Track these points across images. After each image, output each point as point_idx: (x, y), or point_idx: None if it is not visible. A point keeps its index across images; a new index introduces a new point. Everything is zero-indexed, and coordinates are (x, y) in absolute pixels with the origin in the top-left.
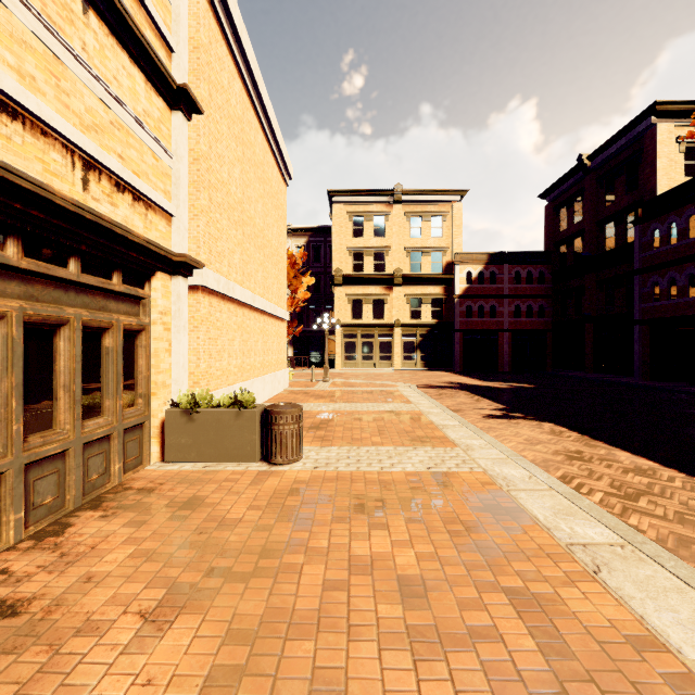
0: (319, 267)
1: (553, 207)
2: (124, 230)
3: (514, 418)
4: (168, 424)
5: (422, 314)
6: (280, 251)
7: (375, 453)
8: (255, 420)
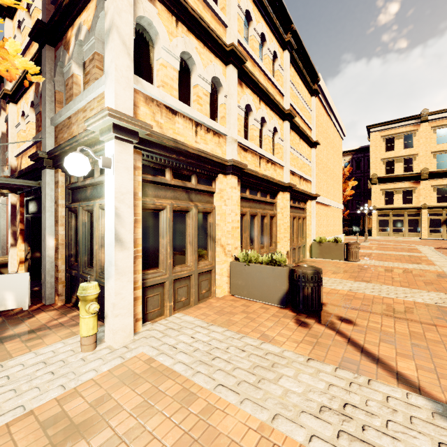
0: (360, 173)
1: None
2: (306, 192)
3: None
4: (313, 246)
5: None
6: (339, 175)
7: (391, 263)
8: (342, 247)
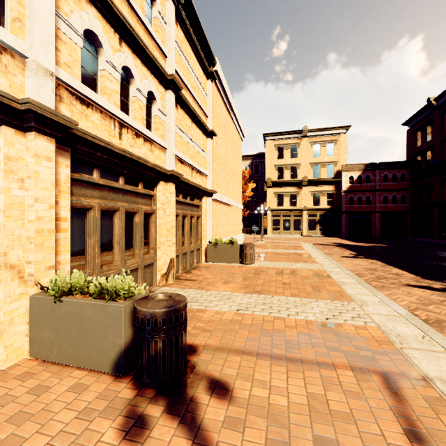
0: (258, 177)
1: (412, 131)
2: (200, 186)
3: (356, 257)
4: (208, 249)
5: (321, 202)
6: (239, 175)
7: (282, 263)
8: (238, 248)
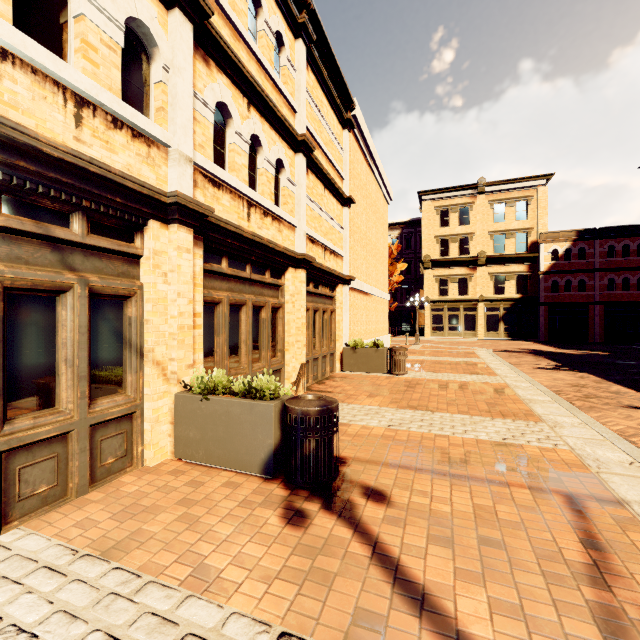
0: (410, 253)
1: None
2: (334, 272)
3: (558, 370)
4: (345, 354)
5: (506, 290)
6: (384, 253)
7: (446, 375)
8: (384, 353)
